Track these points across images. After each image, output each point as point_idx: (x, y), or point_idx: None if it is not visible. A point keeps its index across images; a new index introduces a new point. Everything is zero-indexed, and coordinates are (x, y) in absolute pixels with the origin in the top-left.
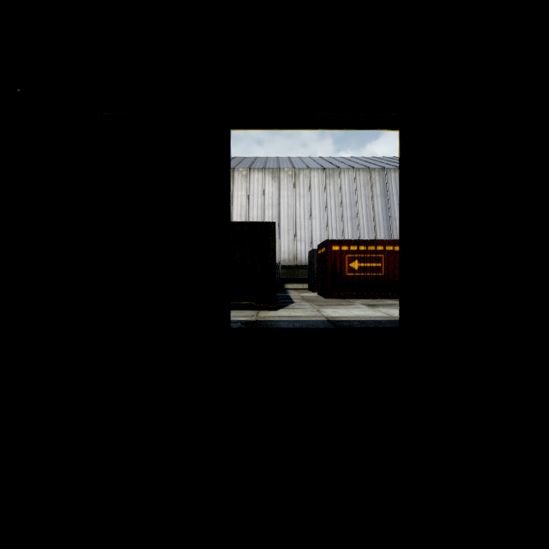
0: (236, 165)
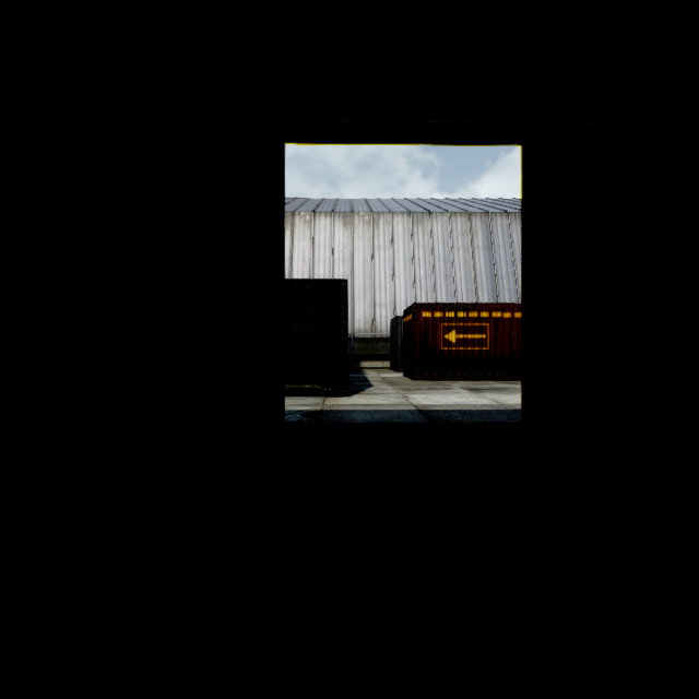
0: (297, 208)
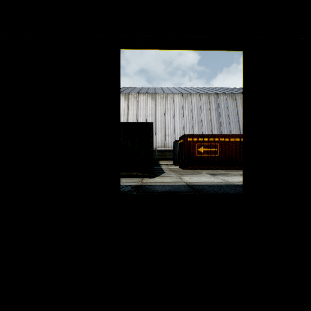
0: (130, 91)
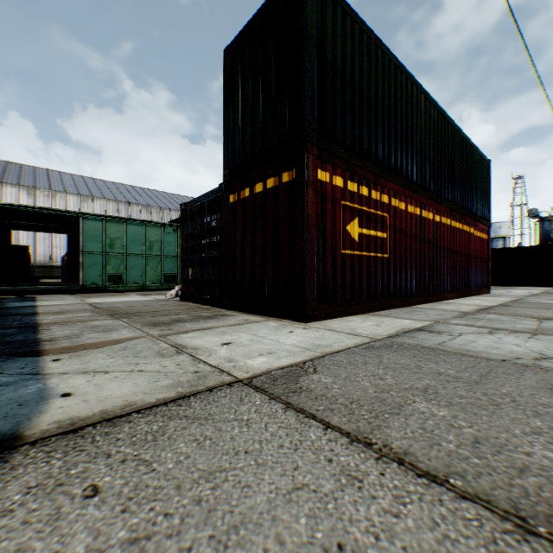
0: None
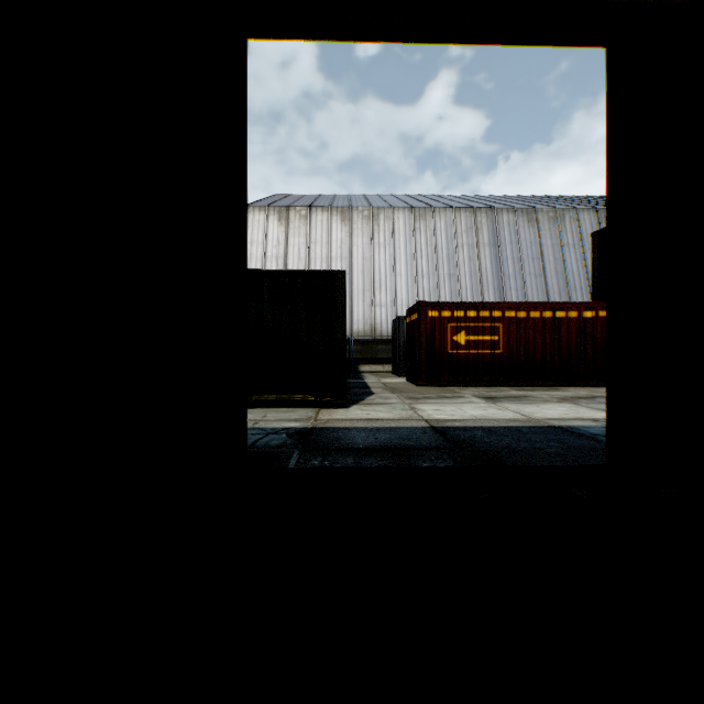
0: (292, 203)
